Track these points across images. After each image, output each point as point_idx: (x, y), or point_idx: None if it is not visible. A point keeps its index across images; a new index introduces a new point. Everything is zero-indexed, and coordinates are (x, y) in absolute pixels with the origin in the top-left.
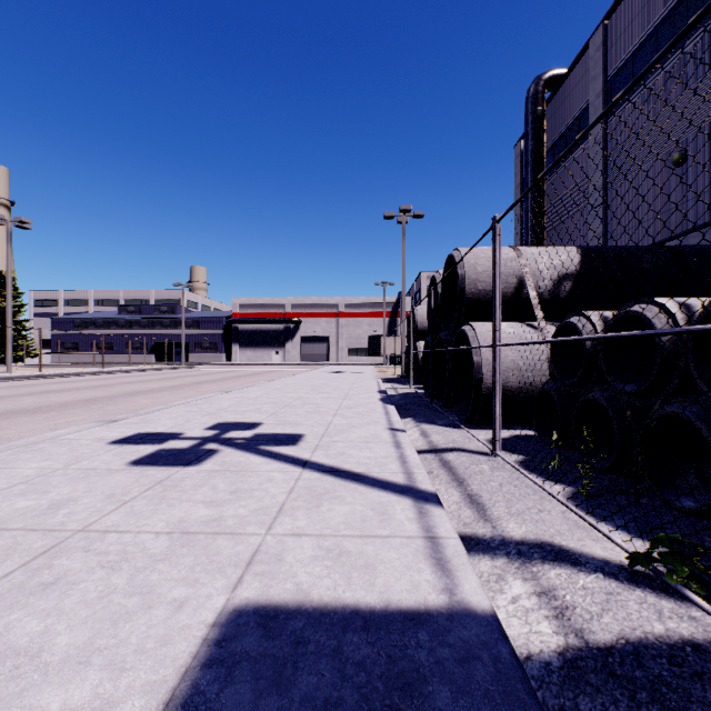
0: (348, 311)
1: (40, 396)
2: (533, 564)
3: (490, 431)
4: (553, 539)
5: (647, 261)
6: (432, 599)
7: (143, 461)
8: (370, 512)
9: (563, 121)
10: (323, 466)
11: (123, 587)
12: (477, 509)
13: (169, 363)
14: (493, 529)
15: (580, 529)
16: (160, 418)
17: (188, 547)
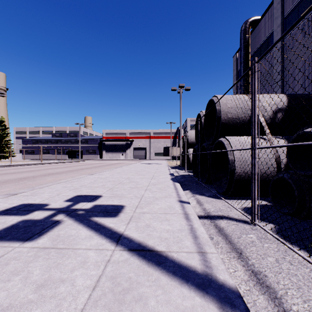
0: (154, 136)
1: (0, 176)
2: None
3: (239, 201)
4: None
5: None
6: None
7: None
8: None
9: (259, 41)
10: (132, 241)
11: None
12: (269, 296)
13: (74, 159)
14: None
15: None
16: (44, 192)
17: None
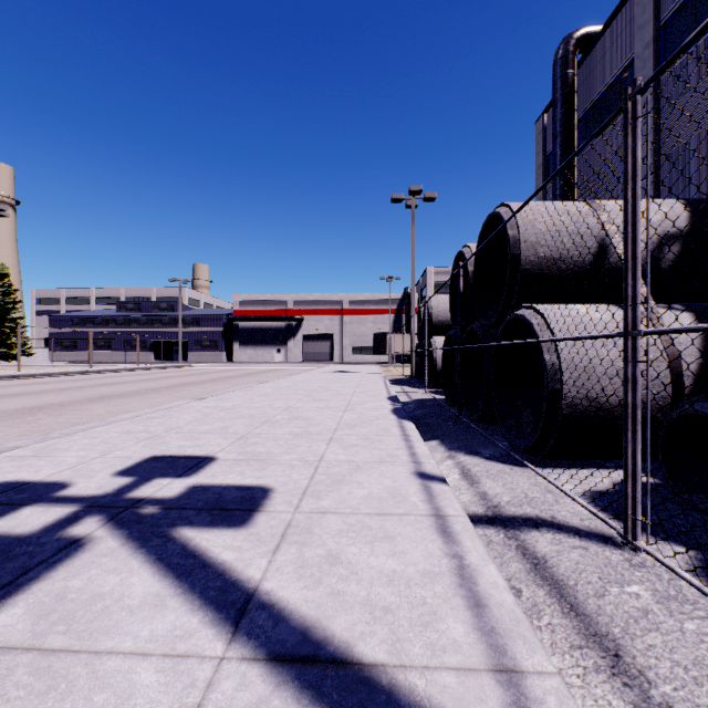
0: (352, 308)
1: None
2: None
3: (573, 473)
4: None
5: None
6: None
7: None
8: None
9: (599, 85)
10: (284, 622)
11: None
12: None
13: (167, 362)
14: None
15: None
16: (70, 446)
17: None
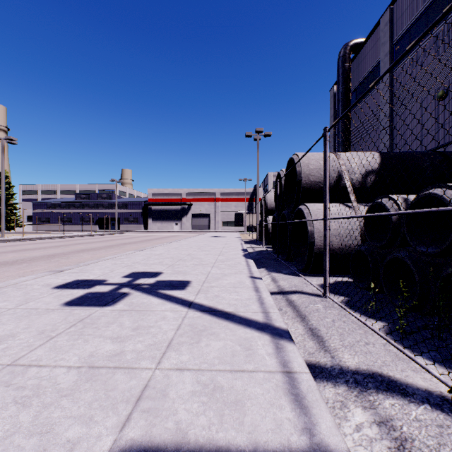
0: (222, 197)
1: (19, 252)
2: (369, 393)
3: (319, 278)
4: (382, 370)
5: (425, 161)
6: (295, 441)
7: (74, 302)
8: (238, 347)
9: (363, 73)
10: (203, 306)
11: (27, 425)
12: (317, 341)
13: (107, 231)
14: (332, 359)
15: (400, 360)
16: (93, 268)
17: (91, 381)
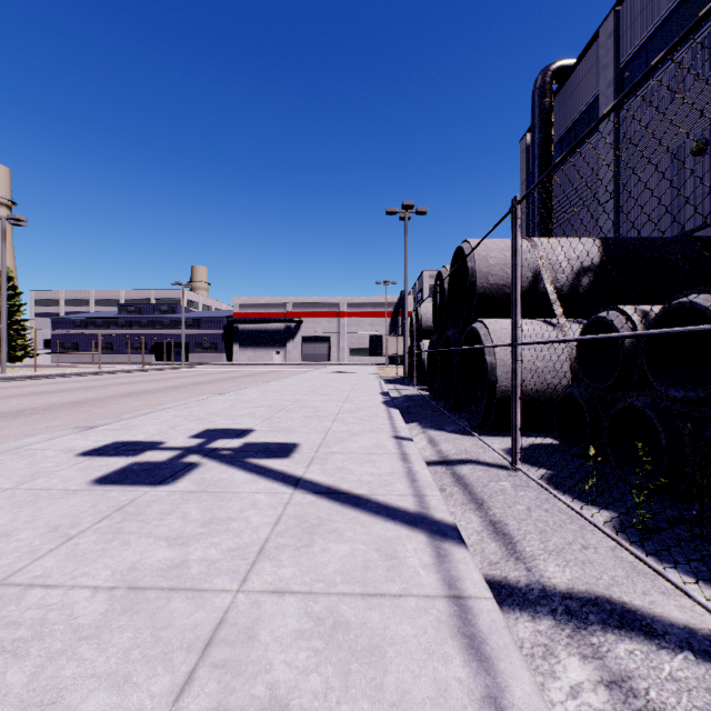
0: (349, 311)
1: (28, 397)
2: (591, 632)
3: (505, 439)
4: (611, 592)
5: (674, 253)
6: None
7: (109, 478)
8: (374, 555)
9: (572, 113)
10: (319, 485)
11: (19, 691)
12: (503, 542)
13: (169, 363)
14: (528, 572)
15: (641, 575)
16: (144, 423)
17: (130, 613)
